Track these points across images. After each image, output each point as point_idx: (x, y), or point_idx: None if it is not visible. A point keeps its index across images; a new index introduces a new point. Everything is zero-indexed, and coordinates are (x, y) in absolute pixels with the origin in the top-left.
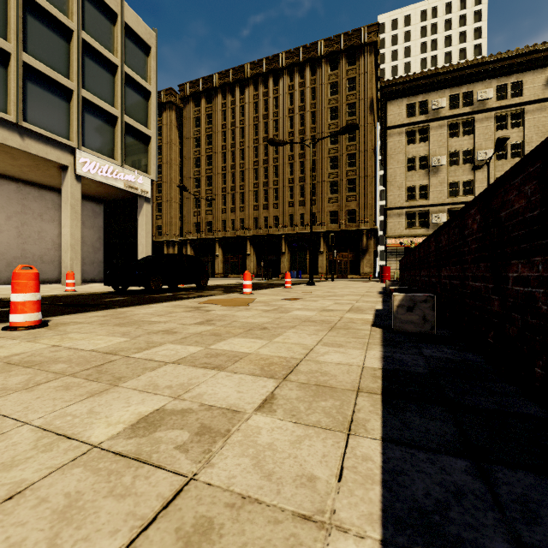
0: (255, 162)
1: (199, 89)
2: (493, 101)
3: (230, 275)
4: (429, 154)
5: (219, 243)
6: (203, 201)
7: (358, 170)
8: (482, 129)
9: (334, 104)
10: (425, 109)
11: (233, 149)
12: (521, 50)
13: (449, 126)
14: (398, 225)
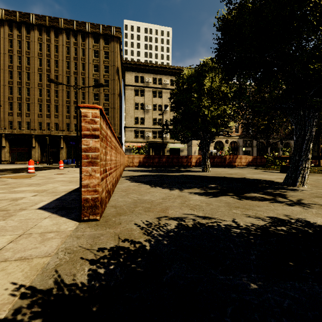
0: (39, 84)
1: None
2: (169, 85)
3: (17, 162)
4: (144, 103)
5: (6, 138)
6: None
7: (110, 104)
8: (165, 97)
9: (96, 63)
10: (143, 80)
11: (19, 70)
12: (178, 67)
13: (153, 91)
14: (131, 136)
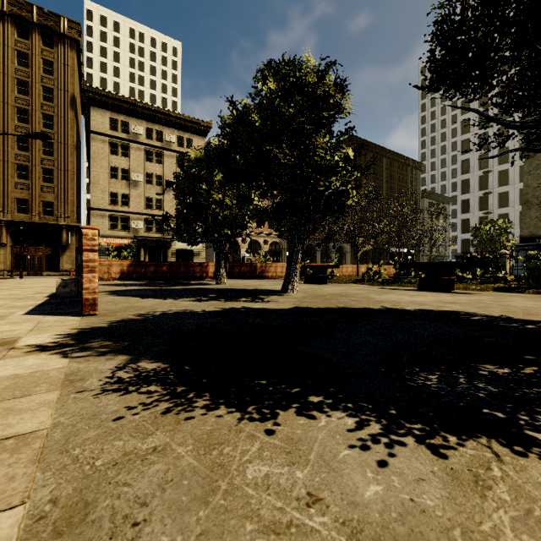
0: None
1: None
2: (176, 145)
3: None
4: (130, 169)
5: None
6: None
7: (57, 162)
8: (169, 163)
9: (23, 77)
10: (126, 129)
11: None
12: (191, 119)
13: (146, 151)
14: (102, 225)
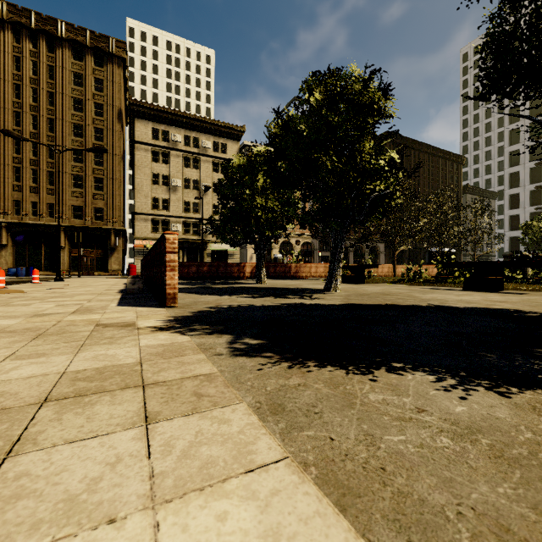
0: None
1: None
2: (211, 151)
3: None
4: (170, 175)
5: None
6: None
7: (106, 171)
8: (205, 168)
9: (78, 96)
10: (167, 137)
11: None
12: (226, 124)
13: (184, 158)
14: (145, 229)
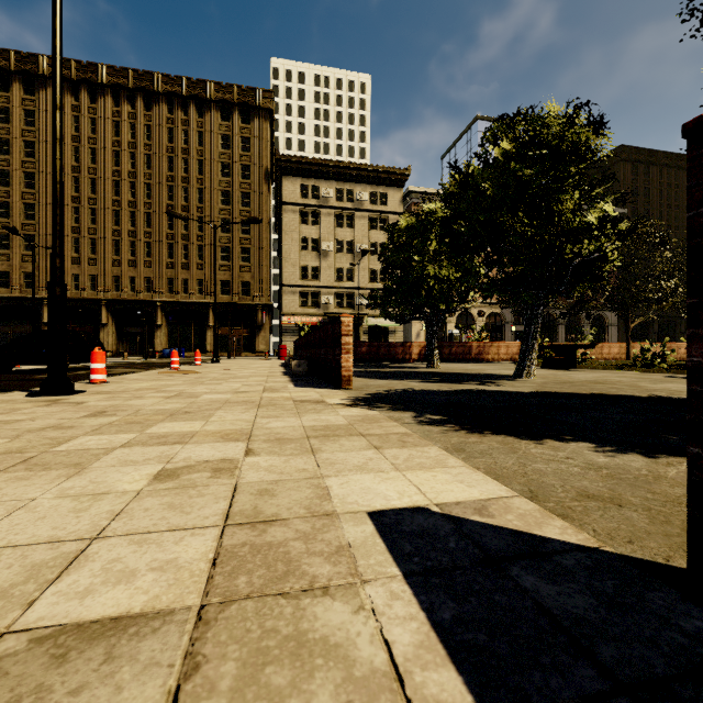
0: (115, 201)
1: (7, 65)
2: (368, 204)
3: None
4: (320, 238)
5: None
6: (16, 240)
7: (253, 240)
8: (360, 226)
9: (226, 160)
10: (316, 194)
11: (76, 174)
12: (386, 169)
13: (336, 215)
14: (293, 303)
